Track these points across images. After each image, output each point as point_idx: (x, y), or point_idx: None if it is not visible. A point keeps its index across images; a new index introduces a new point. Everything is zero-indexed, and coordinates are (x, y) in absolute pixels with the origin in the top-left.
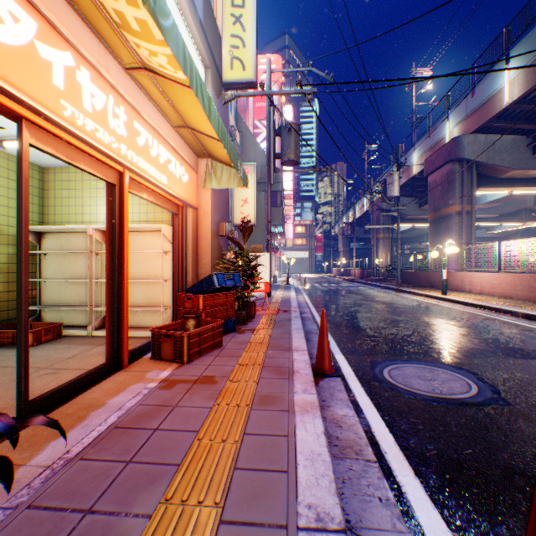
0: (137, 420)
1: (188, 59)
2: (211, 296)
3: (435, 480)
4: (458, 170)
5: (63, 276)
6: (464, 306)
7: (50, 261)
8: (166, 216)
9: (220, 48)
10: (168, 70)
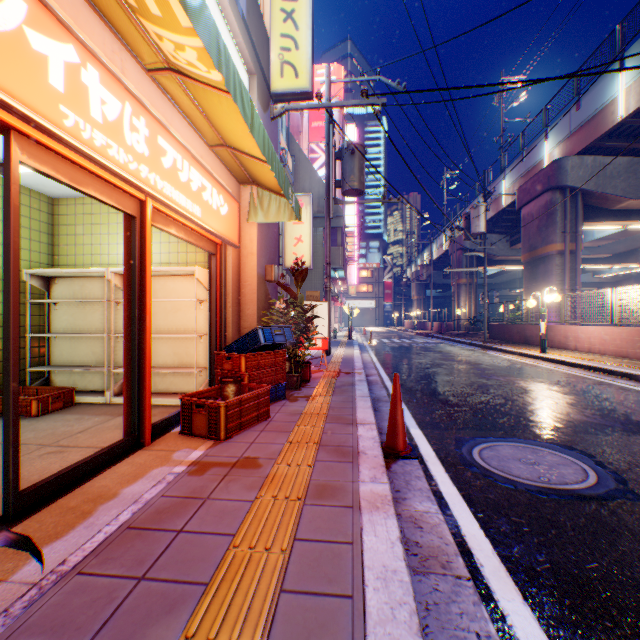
0: (157, 518)
1: (224, 52)
2: (256, 356)
3: (551, 607)
4: (559, 200)
5: (76, 331)
6: (569, 368)
7: (61, 312)
8: (201, 257)
9: (268, 50)
10: (199, 70)
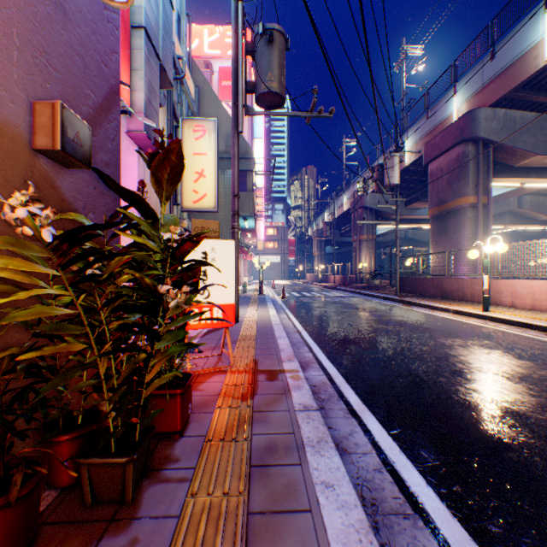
0: None
1: None
2: None
3: None
4: (472, 152)
5: None
6: (546, 334)
7: None
8: None
9: None
10: None
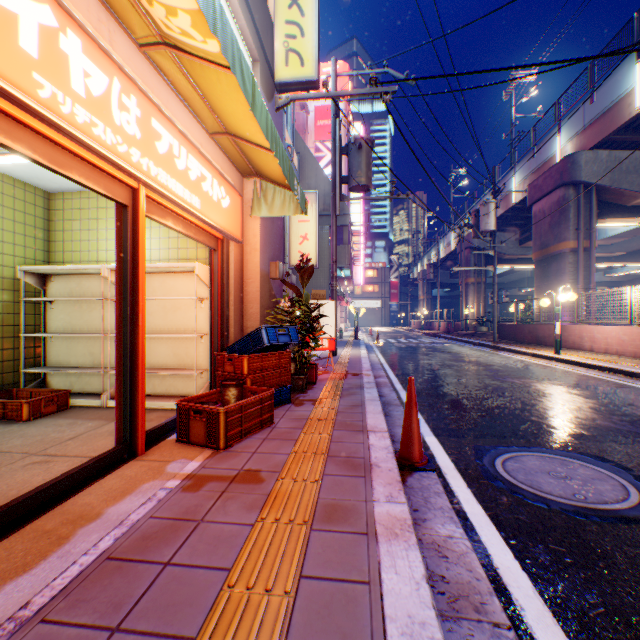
0: (142, 546)
1: (220, 13)
2: (259, 357)
3: None
4: (573, 196)
5: (73, 330)
6: (586, 370)
7: (57, 311)
8: (202, 252)
9: (272, 38)
10: (194, 39)
